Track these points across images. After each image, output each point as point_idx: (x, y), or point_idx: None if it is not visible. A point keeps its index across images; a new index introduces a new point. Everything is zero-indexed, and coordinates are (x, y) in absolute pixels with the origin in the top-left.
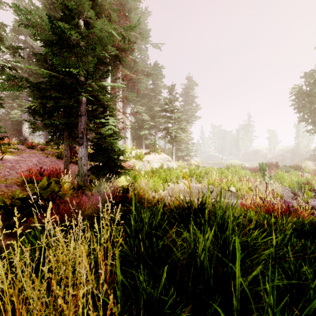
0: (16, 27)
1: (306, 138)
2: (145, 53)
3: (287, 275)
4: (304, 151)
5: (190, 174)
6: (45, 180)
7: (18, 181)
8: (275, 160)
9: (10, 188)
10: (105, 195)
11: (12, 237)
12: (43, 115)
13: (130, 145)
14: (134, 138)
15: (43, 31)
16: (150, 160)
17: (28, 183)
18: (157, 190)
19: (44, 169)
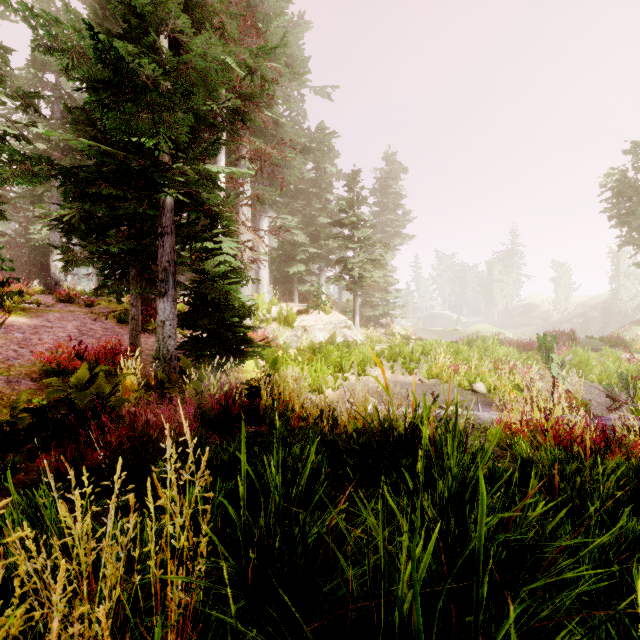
0: (37, 57)
1: (634, 278)
2: (299, 106)
3: (623, 628)
4: (630, 306)
5: (392, 355)
6: (85, 371)
7: (33, 372)
8: (569, 324)
9: (16, 385)
10: (210, 402)
11: (4, 495)
12: (88, 234)
13: (267, 296)
14: (276, 279)
15: (84, 61)
16: (308, 325)
17: (53, 375)
18: (321, 390)
19: (86, 346)
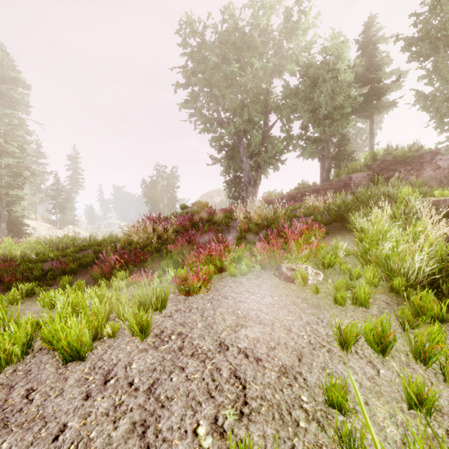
0: None
1: None
2: None
3: None
4: None
5: None
6: None
7: None
8: None
9: None
10: None
11: None
12: None
13: None
14: None
15: None
16: (37, 229)
17: None
18: None
19: None
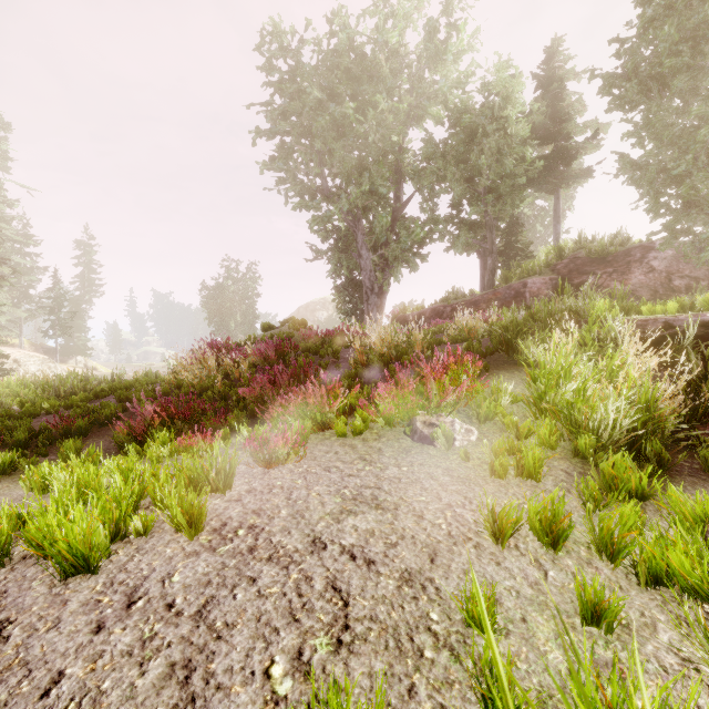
0: None
1: None
2: None
3: None
4: None
5: None
6: None
7: None
8: None
9: None
10: None
11: None
12: None
13: None
14: None
15: None
16: (22, 362)
17: None
18: None
19: None
